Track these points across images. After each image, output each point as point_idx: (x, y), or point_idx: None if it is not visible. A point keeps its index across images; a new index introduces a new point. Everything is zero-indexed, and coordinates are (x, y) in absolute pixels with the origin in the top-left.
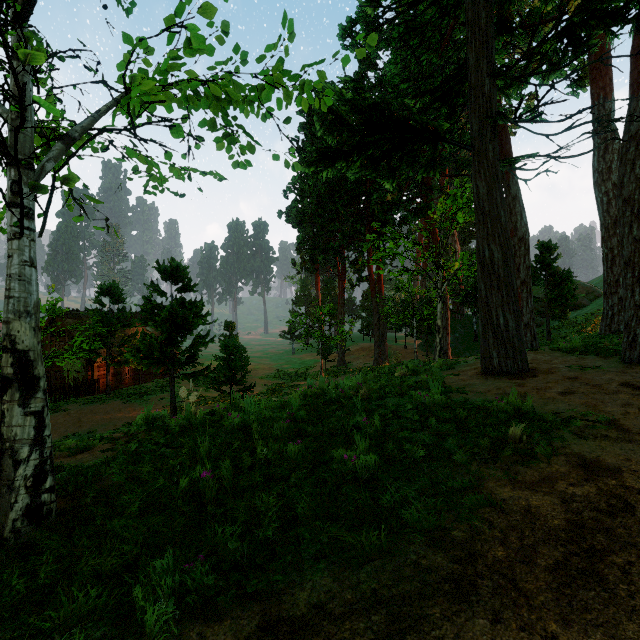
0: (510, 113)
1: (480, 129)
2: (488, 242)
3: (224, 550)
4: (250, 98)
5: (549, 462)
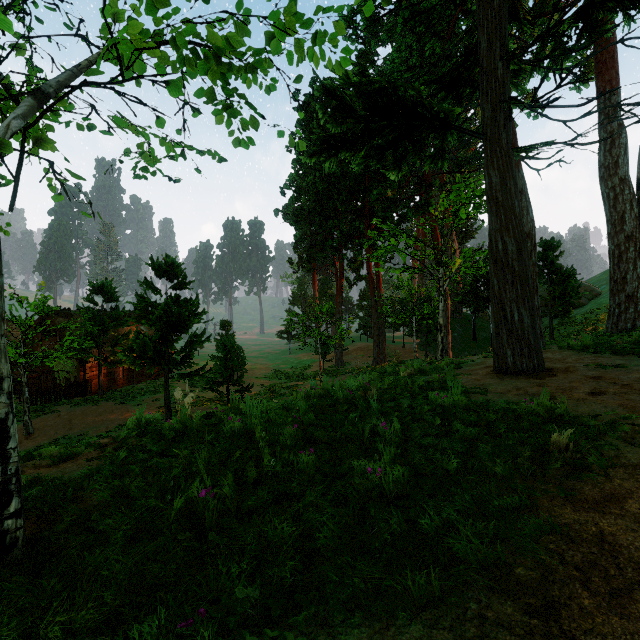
0: None
1: (493, 115)
2: (501, 234)
3: (230, 596)
4: (254, 63)
5: (608, 475)
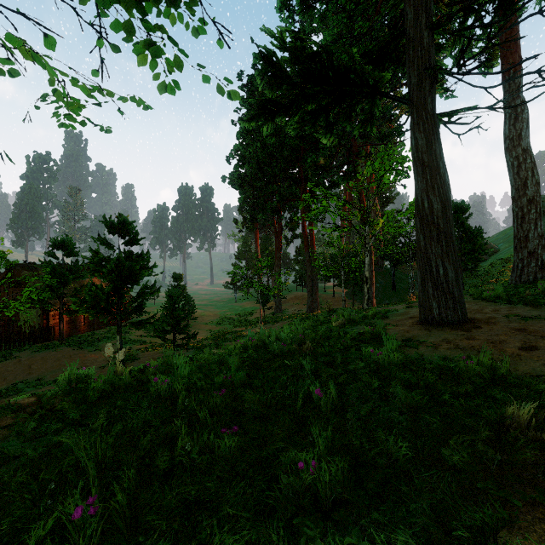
0: None
1: (419, 82)
2: (427, 193)
3: None
4: None
5: None
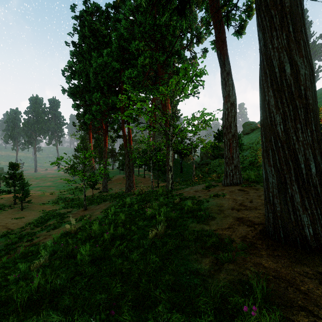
0: (195, 57)
1: None
2: (290, 52)
3: None
4: None
5: None
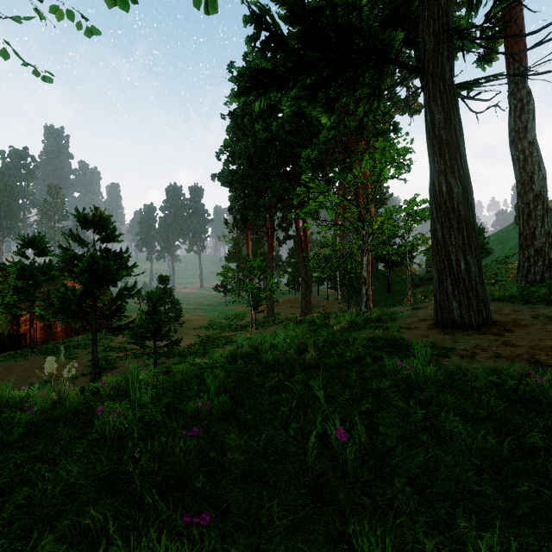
0: (416, 95)
1: (435, 47)
2: (446, 175)
3: None
4: None
5: None
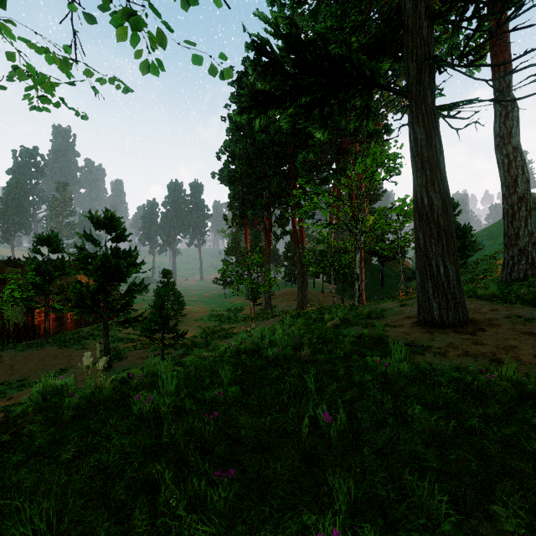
0: None
1: (418, 73)
2: (427, 189)
3: None
4: None
5: None
